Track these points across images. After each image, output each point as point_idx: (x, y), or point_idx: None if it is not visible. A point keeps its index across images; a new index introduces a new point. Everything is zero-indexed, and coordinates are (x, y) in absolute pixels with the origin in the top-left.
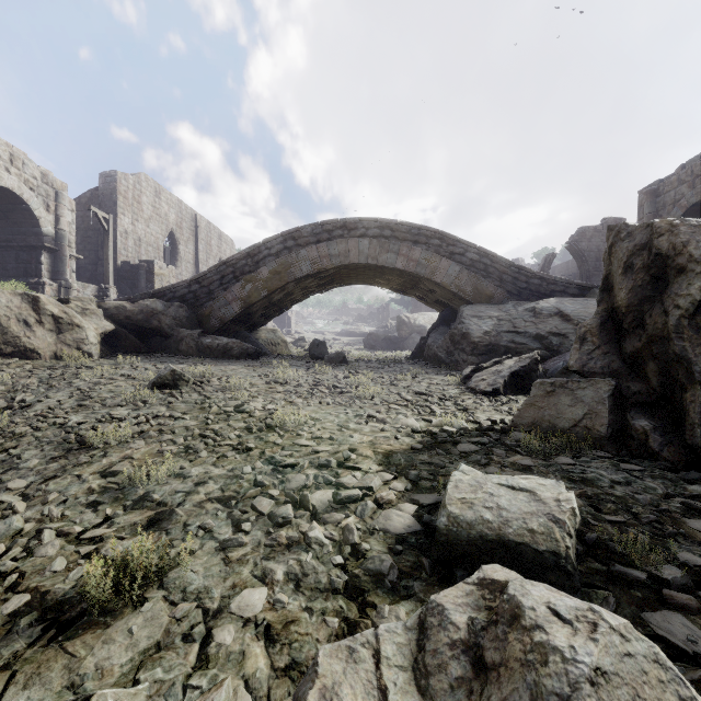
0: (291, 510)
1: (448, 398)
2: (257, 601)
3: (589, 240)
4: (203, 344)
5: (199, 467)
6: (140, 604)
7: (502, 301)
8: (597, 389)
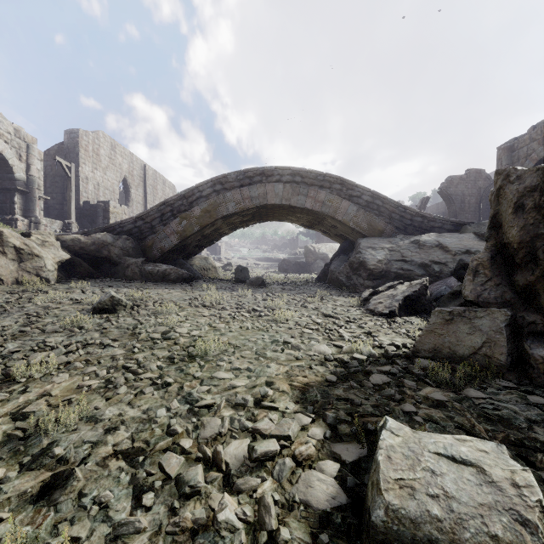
0: (201, 476)
1: (352, 319)
2: None
3: (456, 186)
4: (145, 270)
5: (115, 406)
6: None
7: (391, 235)
8: (494, 318)
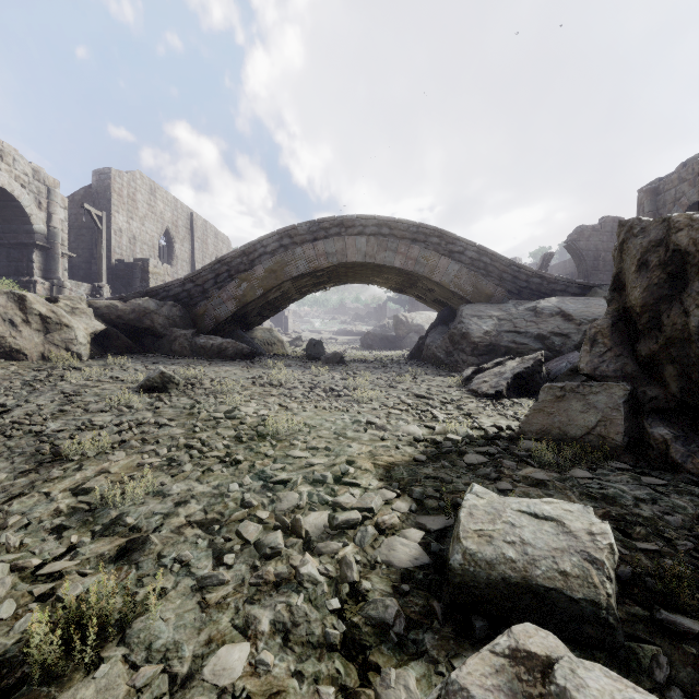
0: (281, 539)
1: (450, 401)
2: (237, 663)
3: (587, 239)
4: (196, 344)
5: (182, 483)
6: (95, 666)
7: (502, 301)
8: (611, 394)
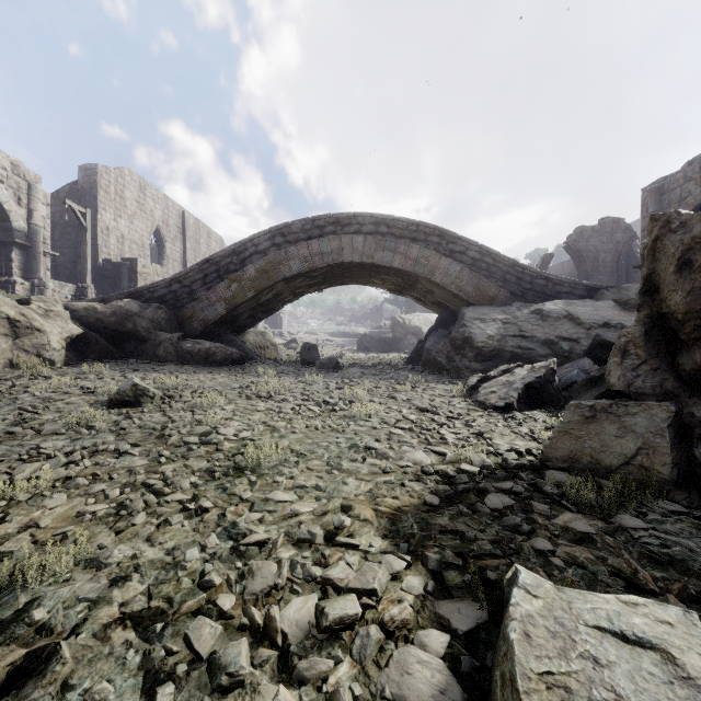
0: (245, 657)
1: (456, 415)
2: None
3: (587, 240)
4: (182, 349)
5: (127, 544)
6: None
7: (505, 303)
8: (652, 416)
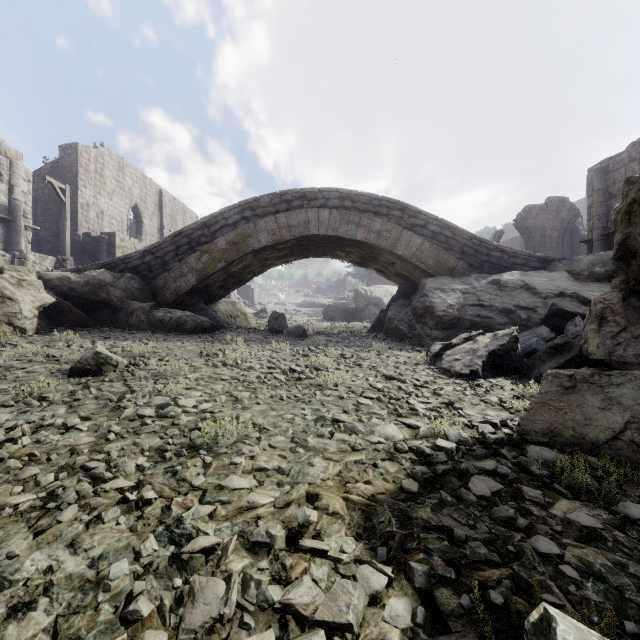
0: None
1: (423, 383)
2: None
3: (535, 218)
4: (154, 317)
5: (45, 550)
6: None
7: (463, 274)
8: (639, 387)
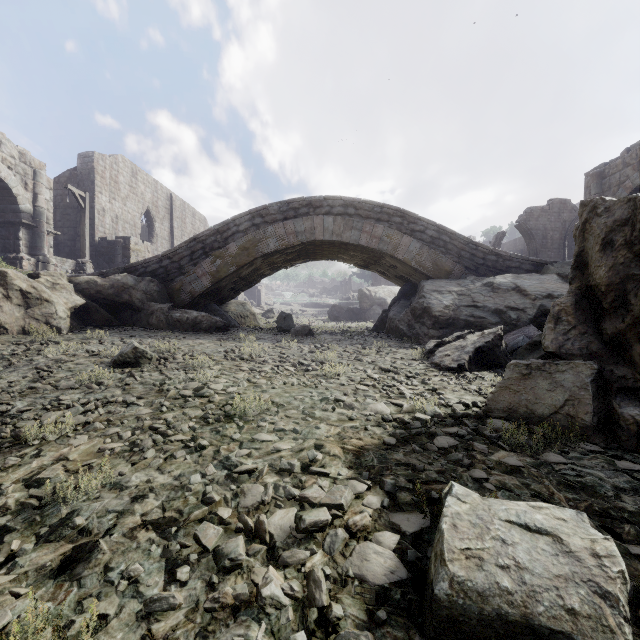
0: (242, 548)
1: (414, 375)
2: None
3: (537, 219)
4: (172, 318)
5: (142, 472)
6: None
7: (460, 276)
8: (578, 373)
